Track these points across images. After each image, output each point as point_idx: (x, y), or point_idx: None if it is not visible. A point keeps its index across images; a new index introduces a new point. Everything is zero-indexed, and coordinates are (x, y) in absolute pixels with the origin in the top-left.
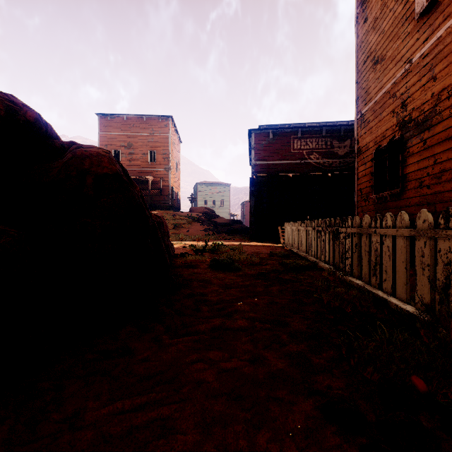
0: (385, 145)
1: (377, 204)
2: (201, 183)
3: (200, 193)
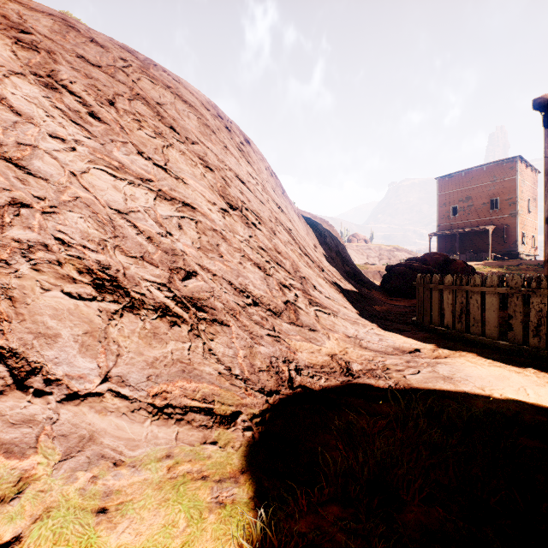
0: None
1: None
2: None
3: None
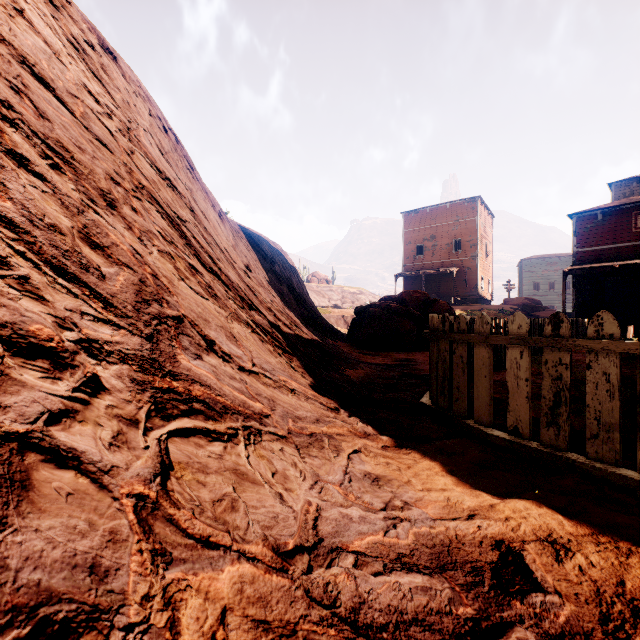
0: None
1: None
2: (529, 259)
3: (527, 274)
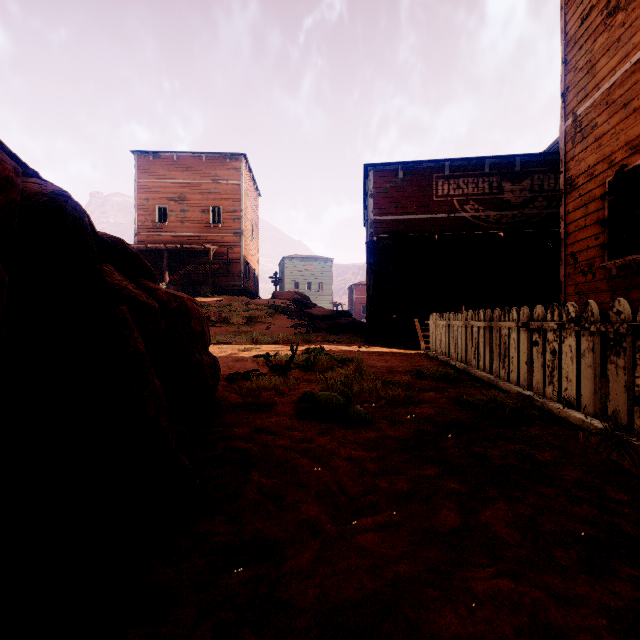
0: (638, 162)
1: (616, 278)
2: (290, 257)
3: (289, 273)
